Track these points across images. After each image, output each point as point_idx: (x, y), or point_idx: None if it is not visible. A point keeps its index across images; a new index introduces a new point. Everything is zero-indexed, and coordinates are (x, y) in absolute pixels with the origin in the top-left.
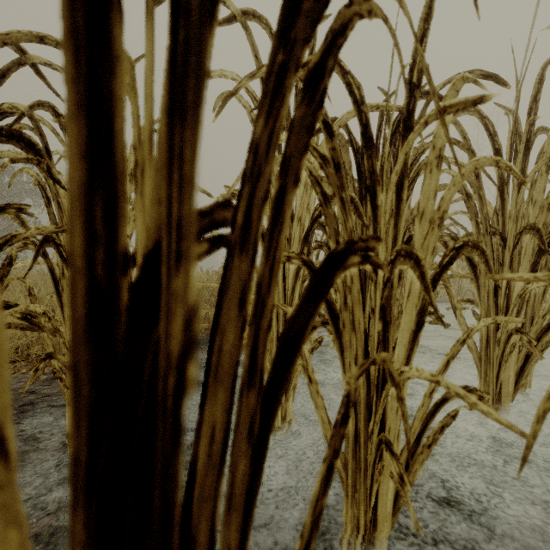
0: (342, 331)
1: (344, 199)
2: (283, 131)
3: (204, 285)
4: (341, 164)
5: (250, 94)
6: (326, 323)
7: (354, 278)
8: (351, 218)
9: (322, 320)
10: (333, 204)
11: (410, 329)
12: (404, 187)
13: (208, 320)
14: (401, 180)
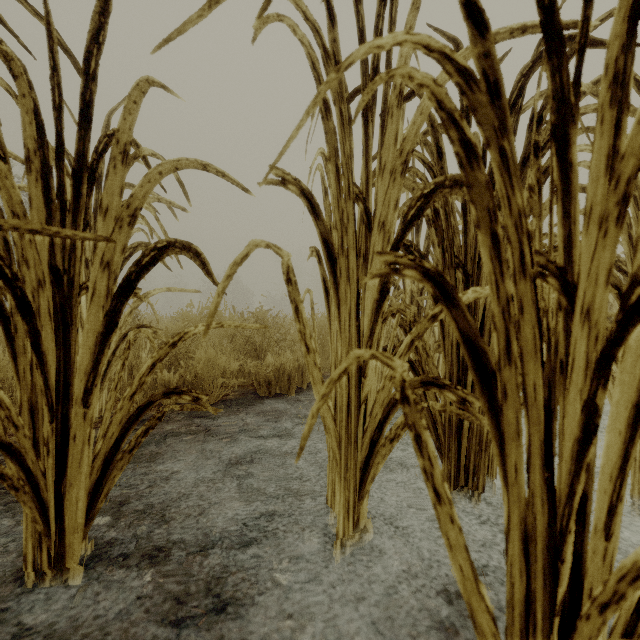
0: (502, 405)
1: (506, 152)
2: (355, 95)
3: (238, 325)
4: (502, 84)
5: (310, 24)
6: (430, 383)
7: (525, 302)
8: (519, 188)
9: (422, 379)
10: (442, 196)
11: (630, 401)
12: (622, 129)
13: (242, 374)
14: (618, 115)
